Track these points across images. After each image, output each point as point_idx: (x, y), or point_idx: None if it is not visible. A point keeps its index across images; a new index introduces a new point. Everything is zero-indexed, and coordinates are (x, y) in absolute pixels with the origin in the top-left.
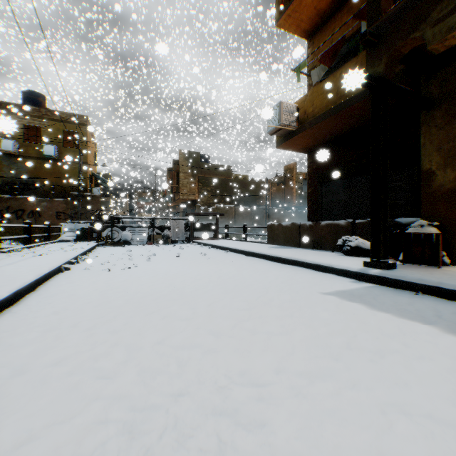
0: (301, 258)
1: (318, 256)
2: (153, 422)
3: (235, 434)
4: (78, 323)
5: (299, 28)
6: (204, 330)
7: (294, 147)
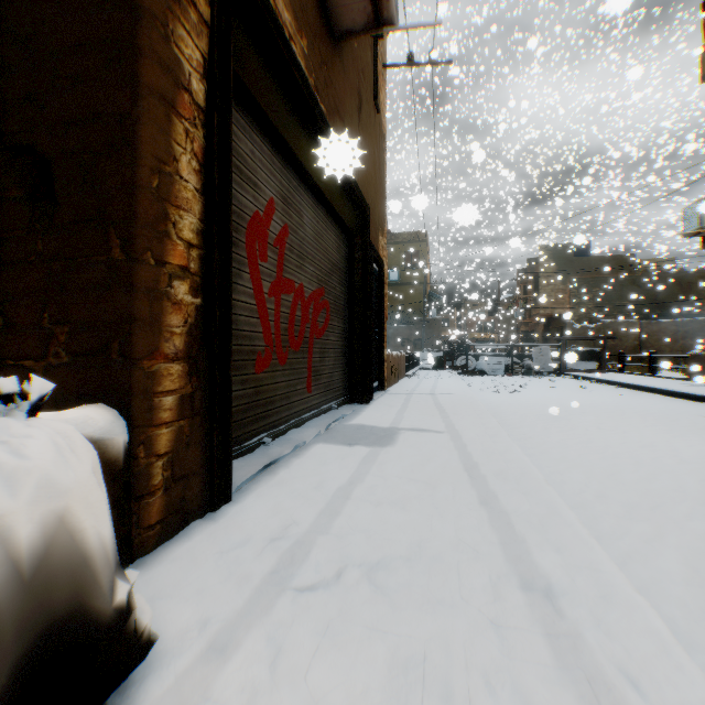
0: None
1: None
2: (573, 423)
3: (603, 426)
4: (518, 407)
5: None
6: (590, 415)
7: None
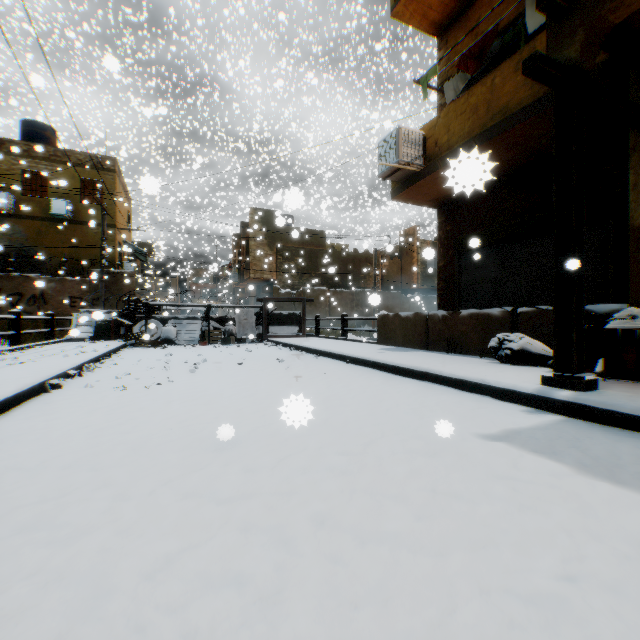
0: (433, 368)
1: (460, 364)
2: None
3: None
4: (11, 512)
5: (426, 20)
6: (259, 533)
7: (418, 198)
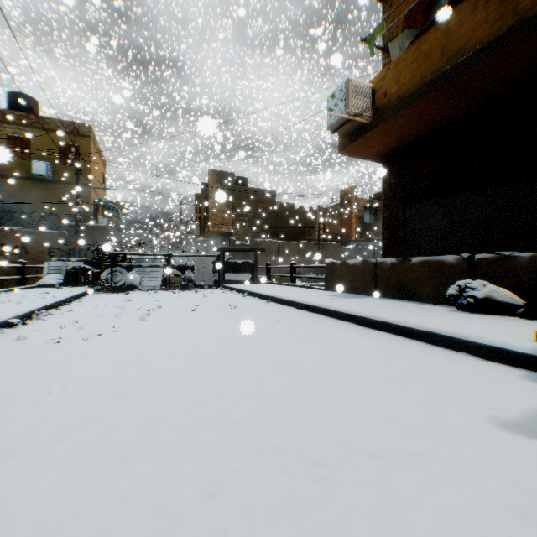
0: (394, 318)
1: (420, 313)
2: None
3: None
4: None
5: None
6: None
7: (365, 151)
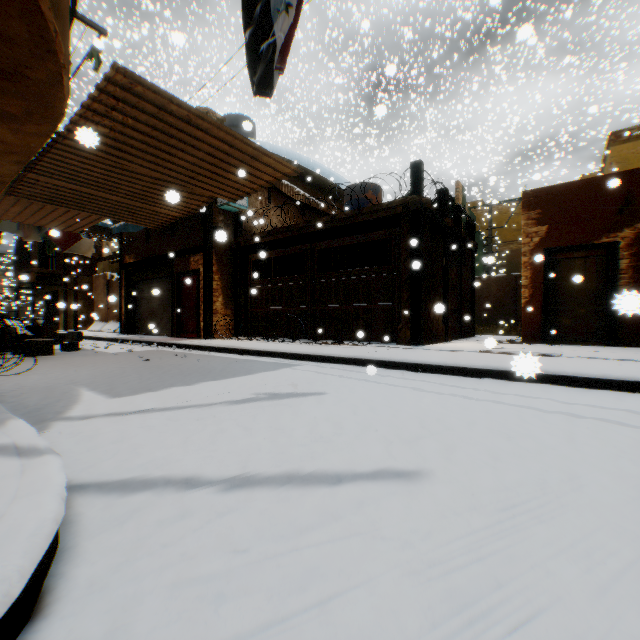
0: None
1: None
2: None
3: None
4: None
5: None
6: None
7: None
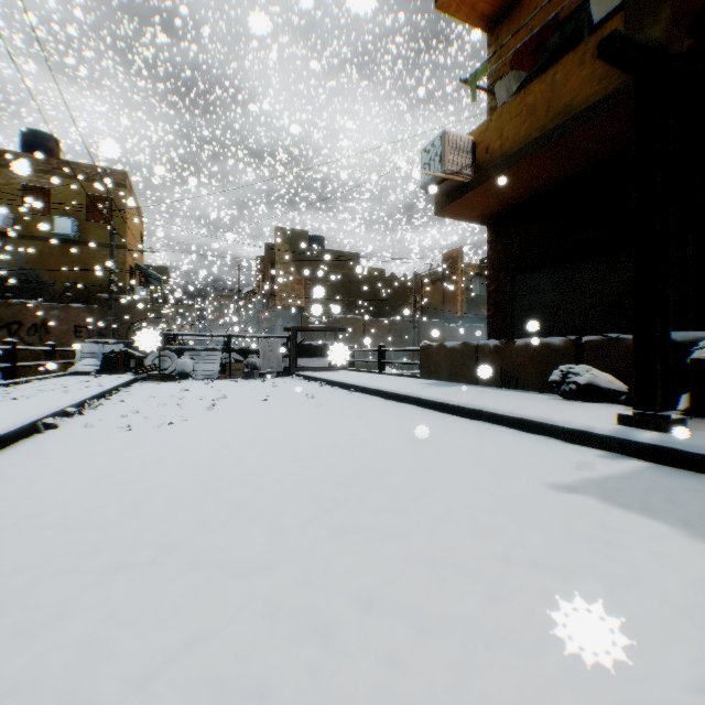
0: (487, 405)
1: (518, 401)
2: None
3: None
4: None
5: (474, 12)
6: (287, 619)
7: (466, 213)
